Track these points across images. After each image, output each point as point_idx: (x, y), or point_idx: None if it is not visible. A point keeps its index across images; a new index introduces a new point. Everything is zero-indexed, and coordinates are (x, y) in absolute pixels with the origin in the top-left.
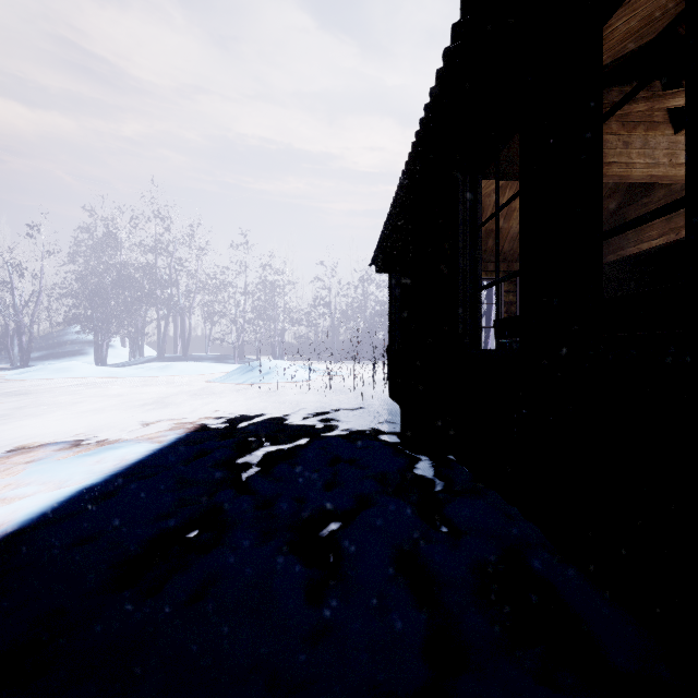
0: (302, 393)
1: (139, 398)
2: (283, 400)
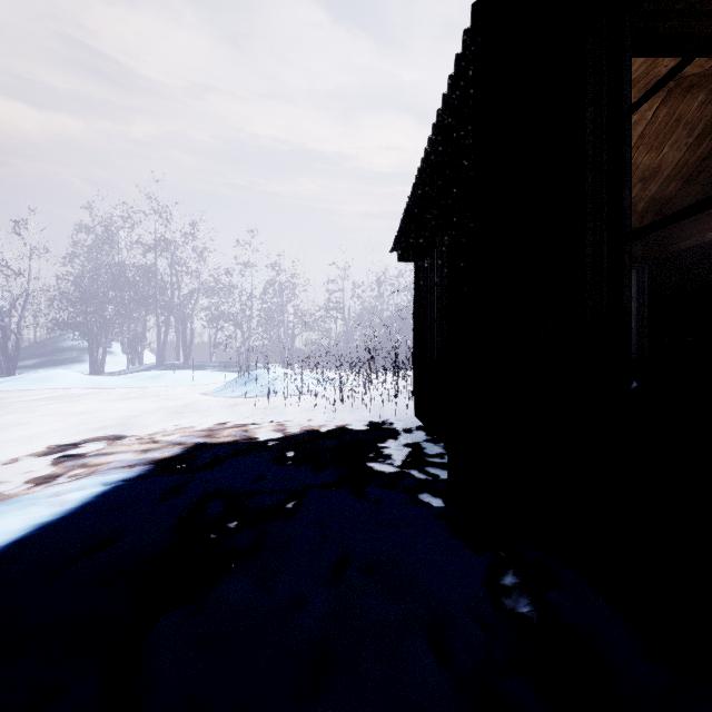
0: (307, 410)
1: (103, 417)
2: (280, 422)
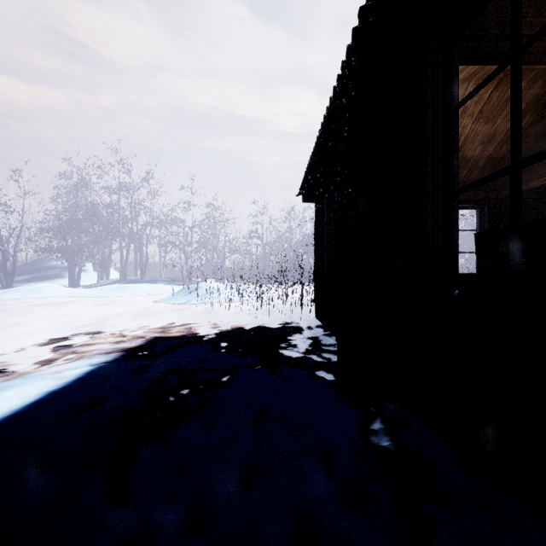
0: (235, 313)
1: (83, 319)
2: (215, 321)
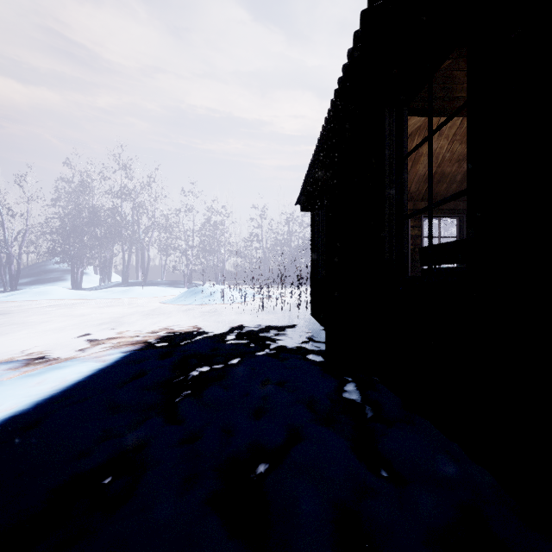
0: (238, 313)
1: (99, 318)
2: (221, 320)
